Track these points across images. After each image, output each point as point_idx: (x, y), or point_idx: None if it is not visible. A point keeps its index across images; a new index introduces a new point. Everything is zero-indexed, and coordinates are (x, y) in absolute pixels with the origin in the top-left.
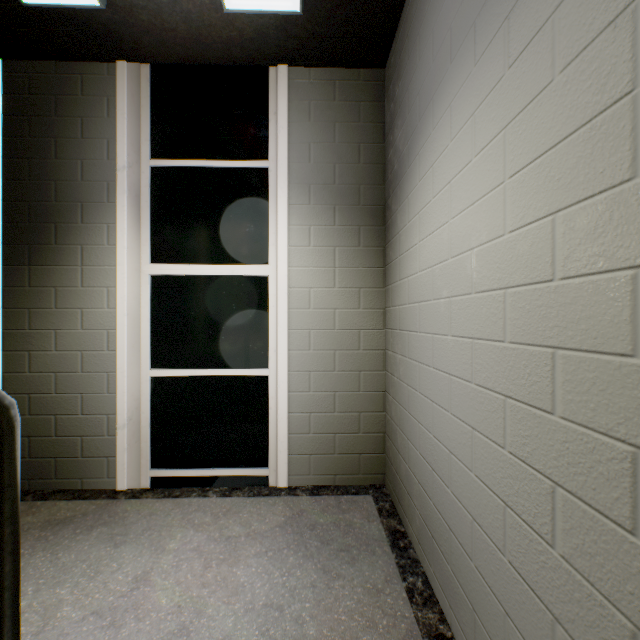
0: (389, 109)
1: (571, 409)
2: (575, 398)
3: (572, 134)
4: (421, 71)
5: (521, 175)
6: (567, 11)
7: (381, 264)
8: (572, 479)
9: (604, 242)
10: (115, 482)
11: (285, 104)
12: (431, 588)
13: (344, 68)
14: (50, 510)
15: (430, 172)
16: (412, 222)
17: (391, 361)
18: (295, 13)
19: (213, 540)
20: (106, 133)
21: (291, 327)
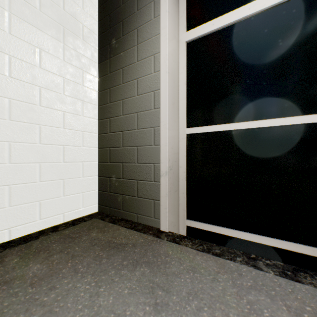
0: None
1: None
2: None
3: None
4: None
5: None
6: None
7: None
8: None
9: None
10: (159, 222)
11: None
12: None
13: None
14: (113, 232)
15: None
16: None
17: None
18: None
19: None
20: None
21: None
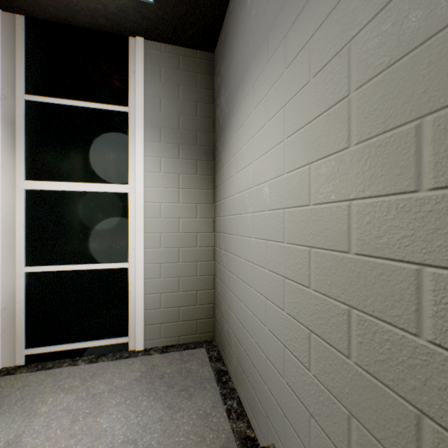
0: (217, 81)
1: (319, 285)
2: (321, 278)
3: (319, 116)
4: (236, 59)
5: (293, 137)
6: (317, 40)
7: (212, 187)
8: (319, 327)
9: (335, 184)
10: None
11: (142, 66)
12: (242, 406)
13: (186, 47)
14: None
15: (242, 128)
16: (231, 160)
17: (218, 254)
18: (148, 1)
19: (81, 399)
20: None
21: (146, 231)
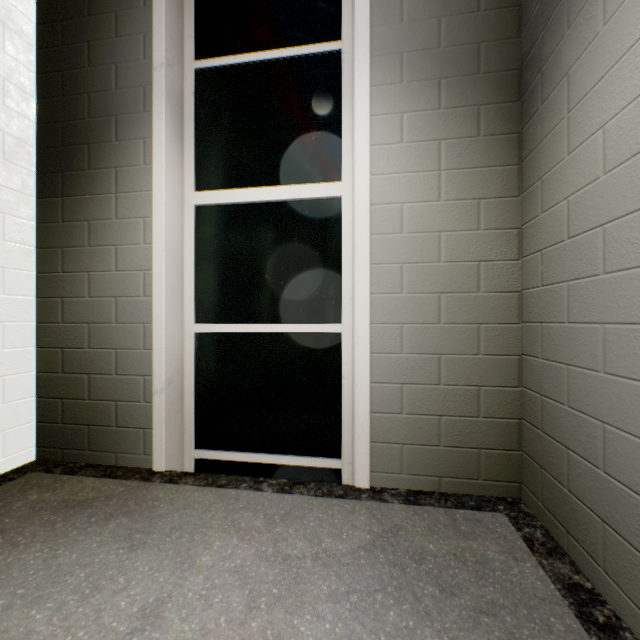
0: None
1: None
2: None
3: None
4: None
5: None
6: None
7: (514, 160)
8: None
9: None
10: (152, 460)
11: None
12: None
13: None
14: (73, 487)
15: None
16: (623, 8)
17: (540, 301)
18: None
19: (264, 559)
20: (142, 26)
21: (374, 260)
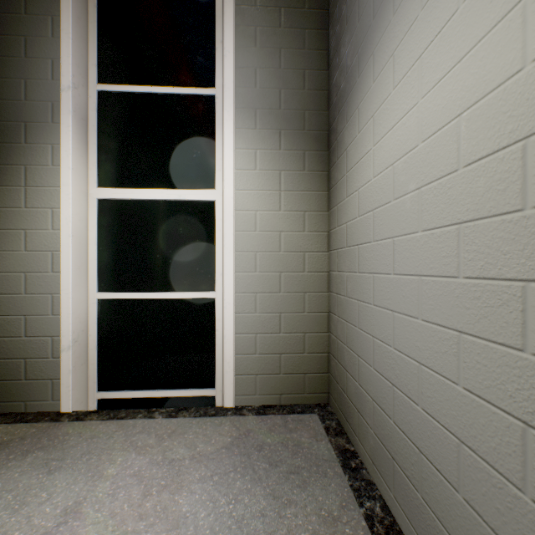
0: (334, 33)
1: None
2: None
3: None
4: None
5: None
6: None
7: (325, 188)
8: None
9: None
10: (60, 404)
11: (231, 29)
12: (391, 514)
13: None
14: None
15: (389, 63)
16: (364, 130)
17: (337, 281)
18: None
19: (155, 464)
20: (50, 53)
21: (237, 249)
